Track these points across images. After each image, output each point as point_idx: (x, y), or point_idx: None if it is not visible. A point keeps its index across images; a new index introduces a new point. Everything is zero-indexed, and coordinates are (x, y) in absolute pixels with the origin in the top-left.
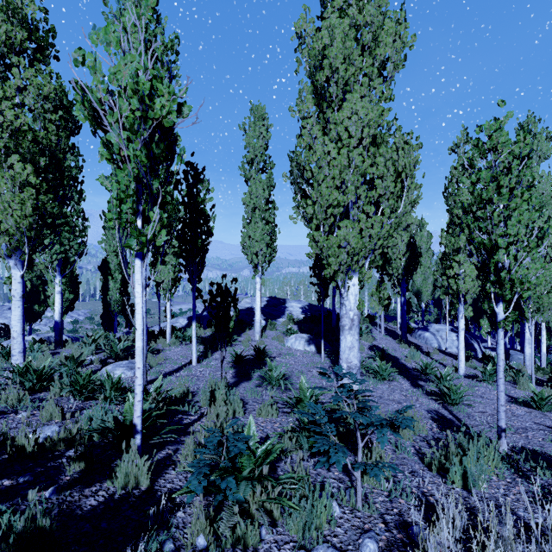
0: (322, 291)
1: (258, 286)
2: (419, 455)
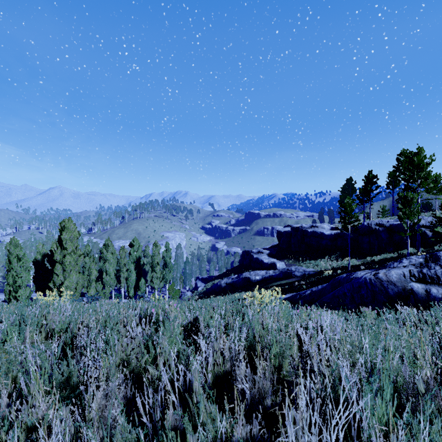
0: None
1: None
2: None
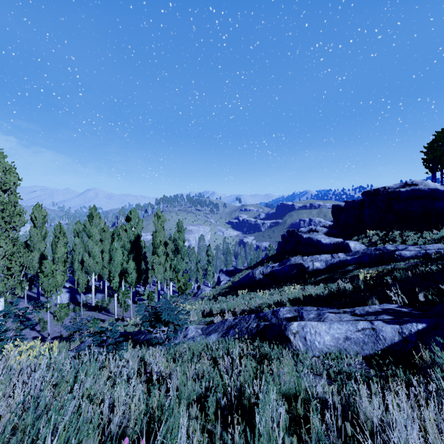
0: None
1: None
2: None
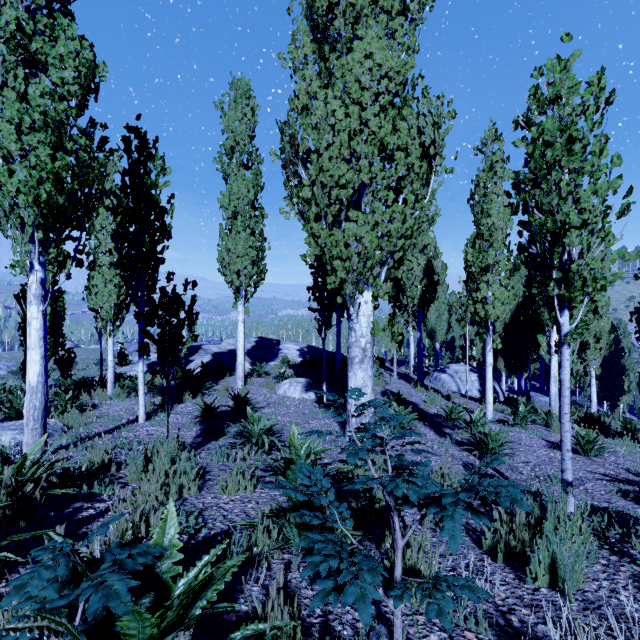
0: (323, 319)
1: (241, 317)
2: (470, 534)
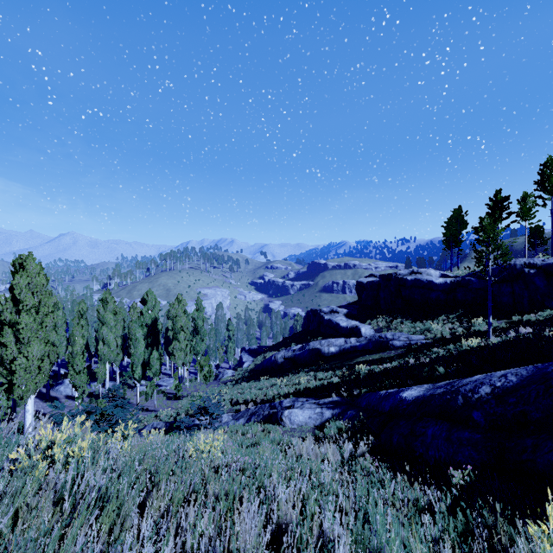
0: None
1: None
2: None
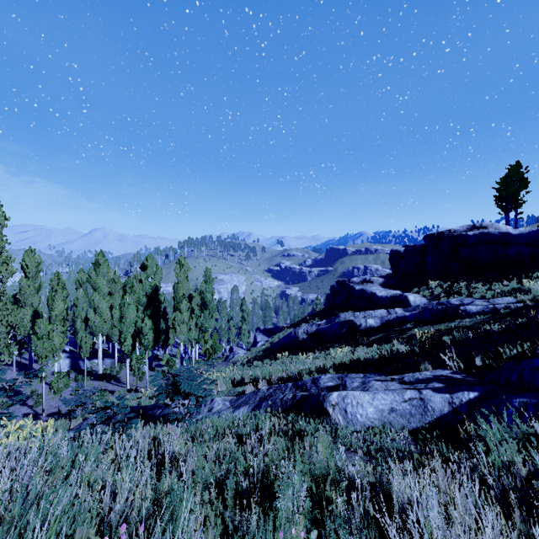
0: None
1: None
2: None
